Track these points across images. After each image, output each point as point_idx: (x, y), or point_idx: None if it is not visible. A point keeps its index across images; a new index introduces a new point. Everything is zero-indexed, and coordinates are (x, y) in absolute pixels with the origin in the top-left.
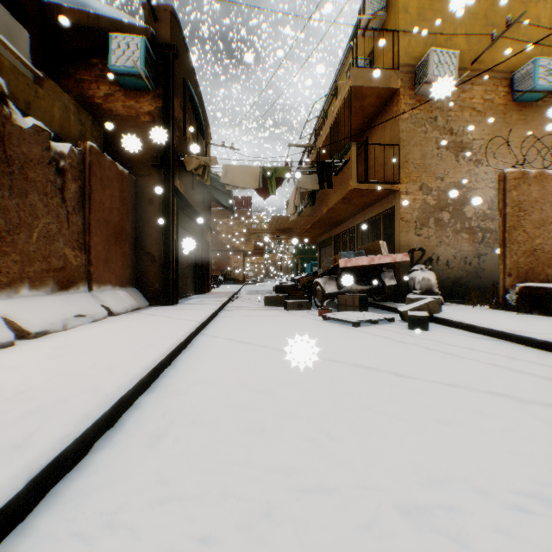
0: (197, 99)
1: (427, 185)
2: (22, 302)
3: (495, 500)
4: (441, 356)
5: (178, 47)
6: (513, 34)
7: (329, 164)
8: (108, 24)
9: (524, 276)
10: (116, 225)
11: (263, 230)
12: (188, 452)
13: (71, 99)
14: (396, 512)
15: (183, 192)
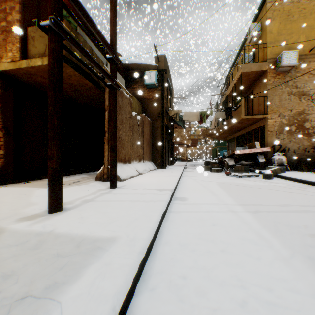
0: (170, 81)
1: (282, 114)
2: (135, 165)
3: (252, 196)
4: (266, 184)
5: (165, 67)
6: None
7: (231, 108)
8: (143, 66)
9: None
10: (148, 140)
11: (198, 135)
12: (194, 190)
13: (136, 99)
14: (232, 195)
15: (166, 124)
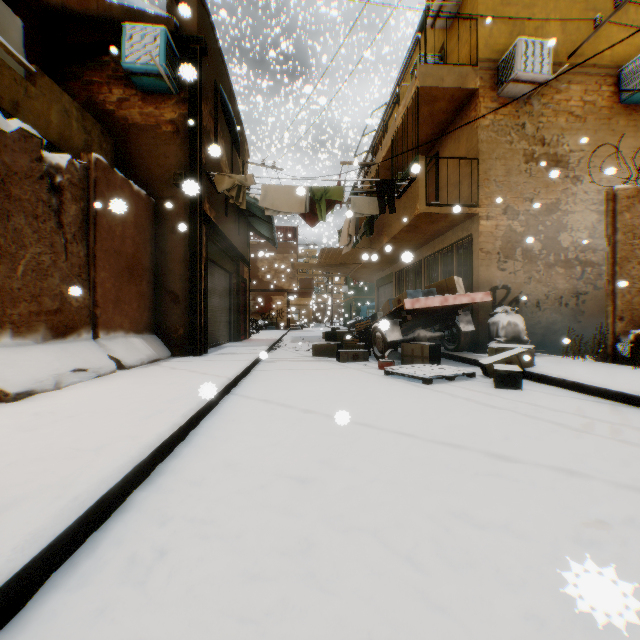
0: (232, 108)
1: (512, 208)
2: (1, 353)
3: None
4: (547, 427)
5: (207, 42)
6: (620, 20)
7: (392, 183)
8: (121, 13)
9: (639, 320)
10: (129, 258)
11: (311, 266)
12: (189, 596)
13: (73, 102)
14: None
15: (213, 219)
